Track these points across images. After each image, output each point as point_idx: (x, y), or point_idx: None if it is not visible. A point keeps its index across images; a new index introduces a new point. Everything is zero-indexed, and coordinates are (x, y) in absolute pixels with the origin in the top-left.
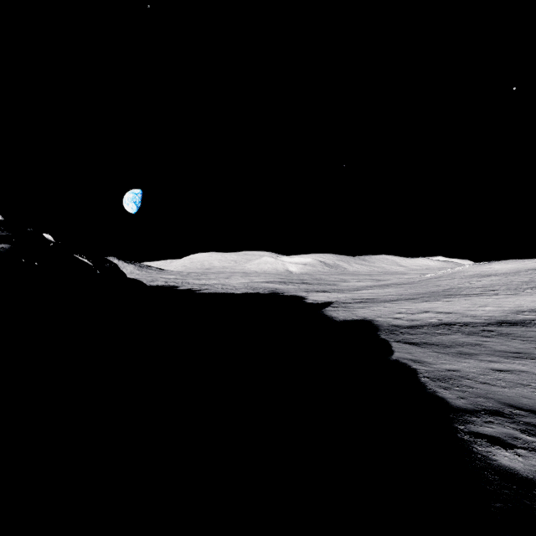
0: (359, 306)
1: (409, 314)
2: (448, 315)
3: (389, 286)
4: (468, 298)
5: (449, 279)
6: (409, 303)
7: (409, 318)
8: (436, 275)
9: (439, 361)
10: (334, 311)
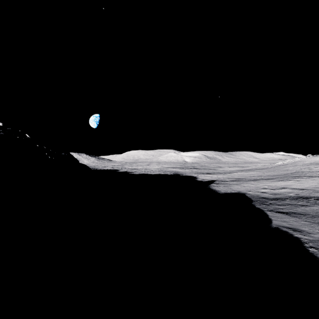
0: (233, 183)
1: (271, 189)
2: (302, 191)
3: (251, 170)
4: (313, 179)
5: (293, 166)
6: (268, 182)
7: (272, 192)
8: (283, 163)
9: (315, 230)
10: (217, 187)
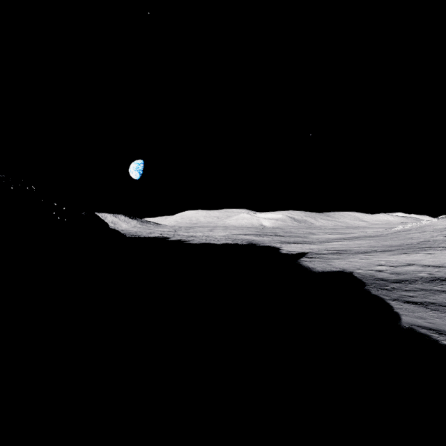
0: (334, 257)
1: (391, 267)
2: (438, 269)
3: (358, 239)
4: None
5: (419, 232)
6: (386, 255)
7: (393, 271)
8: (404, 228)
9: None
10: (310, 262)
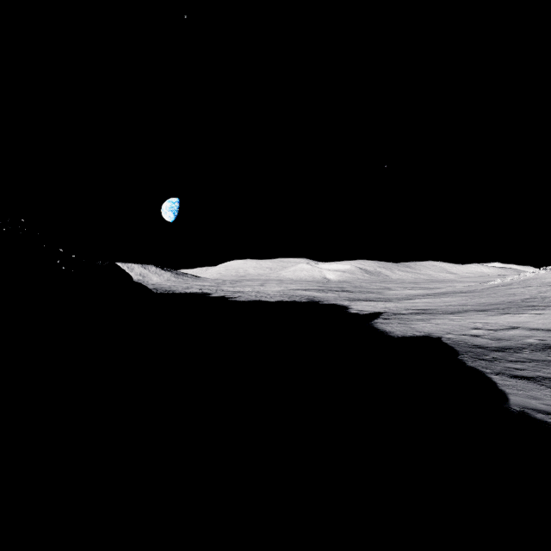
0: (416, 318)
1: (489, 330)
2: (550, 333)
3: (446, 295)
4: None
5: (522, 287)
6: (482, 316)
7: (492, 336)
8: (503, 282)
9: None
10: (386, 324)
